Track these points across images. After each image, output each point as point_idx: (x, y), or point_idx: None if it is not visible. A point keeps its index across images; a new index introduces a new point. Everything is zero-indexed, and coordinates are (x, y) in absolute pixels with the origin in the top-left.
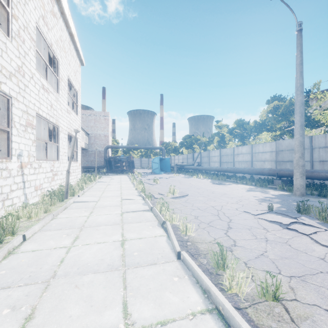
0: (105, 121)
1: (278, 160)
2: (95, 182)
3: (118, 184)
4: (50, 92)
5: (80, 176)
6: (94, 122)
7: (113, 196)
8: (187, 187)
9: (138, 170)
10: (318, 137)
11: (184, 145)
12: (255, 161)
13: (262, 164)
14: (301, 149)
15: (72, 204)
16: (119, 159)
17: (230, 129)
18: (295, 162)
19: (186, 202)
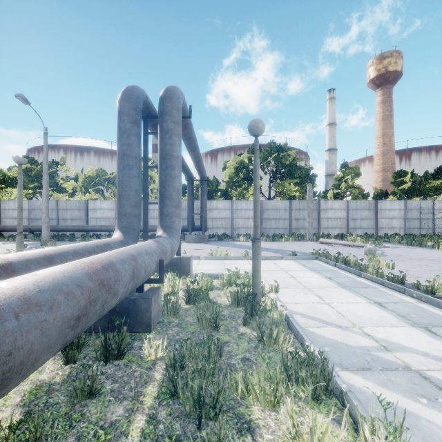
0: None
1: (31, 218)
2: None
3: None
4: None
5: None
6: None
7: None
8: None
9: None
10: (62, 202)
11: None
12: (5, 218)
13: (13, 221)
14: (47, 212)
15: None
16: None
17: None
18: (43, 220)
19: None
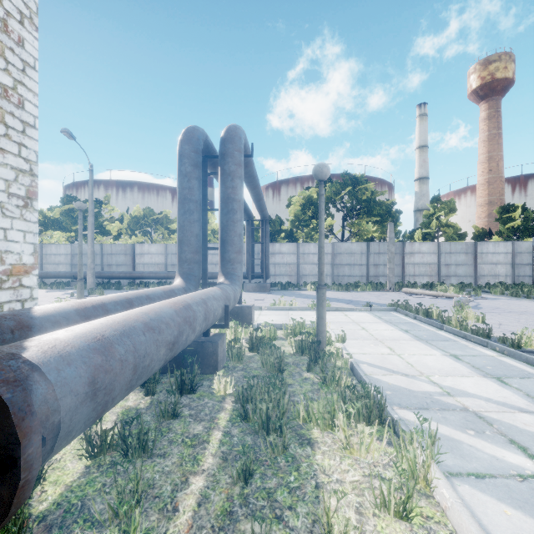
0: None
1: (74, 263)
2: None
3: None
4: None
5: None
6: None
7: None
8: None
9: None
10: (107, 246)
11: None
12: (47, 264)
13: (55, 267)
14: (93, 257)
15: None
16: None
17: None
18: (89, 266)
19: None
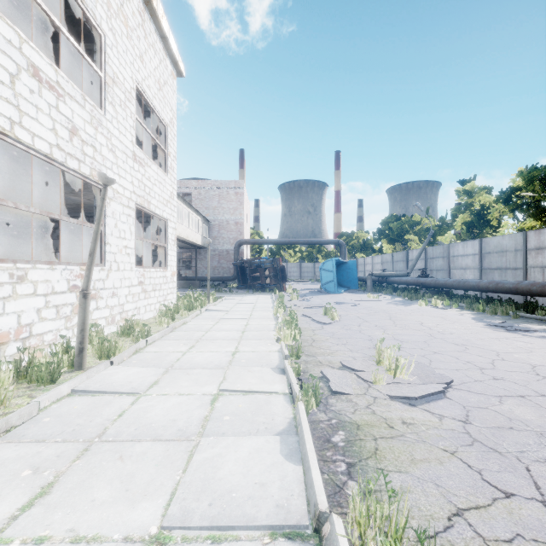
0: (237, 197)
1: None
2: (198, 312)
3: (243, 319)
4: (68, 96)
5: (174, 297)
6: (218, 200)
7: (207, 364)
8: (421, 339)
9: (295, 284)
10: None
11: (385, 236)
12: None
13: None
14: None
15: (60, 401)
16: (257, 263)
17: (505, 192)
18: None
19: (476, 439)
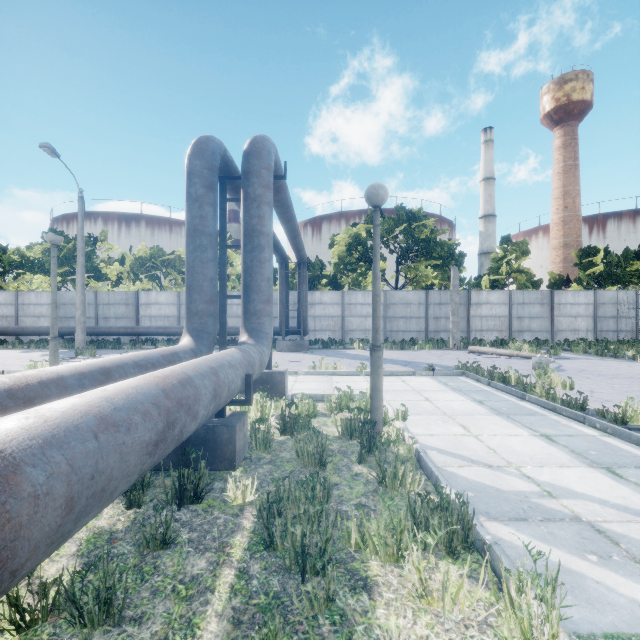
0: None
1: (60, 316)
2: None
3: None
4: None
5: None
6: None
7: None
8: None
9: None
10: (102, 293)
11: None
12: (25, 317)
13: (35, 321)
14: (83, 308)
15: None
16: None
17: None
18: (77, 319)
19: None
